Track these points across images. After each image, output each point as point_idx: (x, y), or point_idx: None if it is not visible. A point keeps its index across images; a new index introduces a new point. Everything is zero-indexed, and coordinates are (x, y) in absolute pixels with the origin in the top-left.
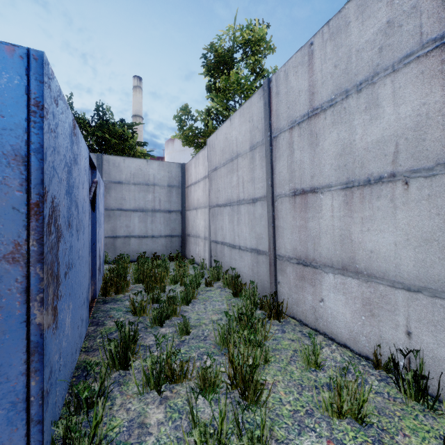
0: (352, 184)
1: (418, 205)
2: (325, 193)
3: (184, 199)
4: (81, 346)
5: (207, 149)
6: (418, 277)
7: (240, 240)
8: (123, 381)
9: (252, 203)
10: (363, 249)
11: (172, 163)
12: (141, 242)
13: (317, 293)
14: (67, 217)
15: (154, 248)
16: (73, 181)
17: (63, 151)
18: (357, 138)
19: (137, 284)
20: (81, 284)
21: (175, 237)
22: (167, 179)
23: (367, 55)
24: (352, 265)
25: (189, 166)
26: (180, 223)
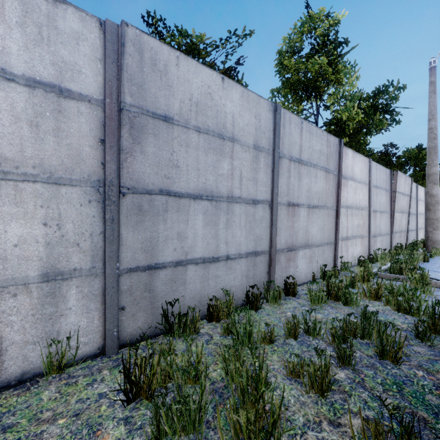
0: (310, 206)
1: (321, 217)
2: (302, 208)
3: None
4: None
5: (125, 45)
6: (320, 241)
7: (230, 248)
8: None
9: (253, 204)
10: (311, 235)
11: None
12: None
13: (296, 264)
14: None
15: None
16: None
17: None
18: (312, 186)
19: None
20: None
21: None
22: None
23: (316, 156)
24: (308, 243)
25: None
26: None
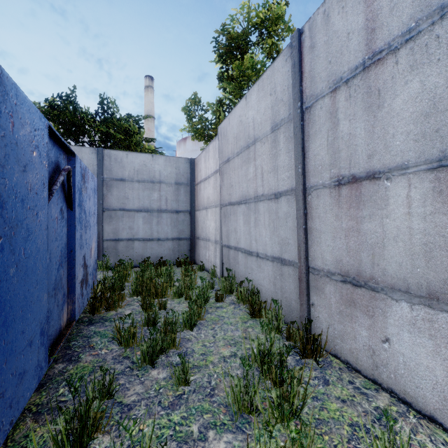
0: None
1: None
2: (395, 179)
3: (193, 198)
4: (15, 418)
5: (218, 138)
6: None
7: (258, 246)
8: None
9: (274, 199)
10: None
11: (180, 158)
12: (146, 245)
13: (377, 327)
14: None
15: (159, 252)
16: None
17: None
18: None
19: (135, 296)
20: (15, 320)
21: (183, 240)
22: (174, 175)
23: None
24: None
25: (198, 161)
26: (189, 225)
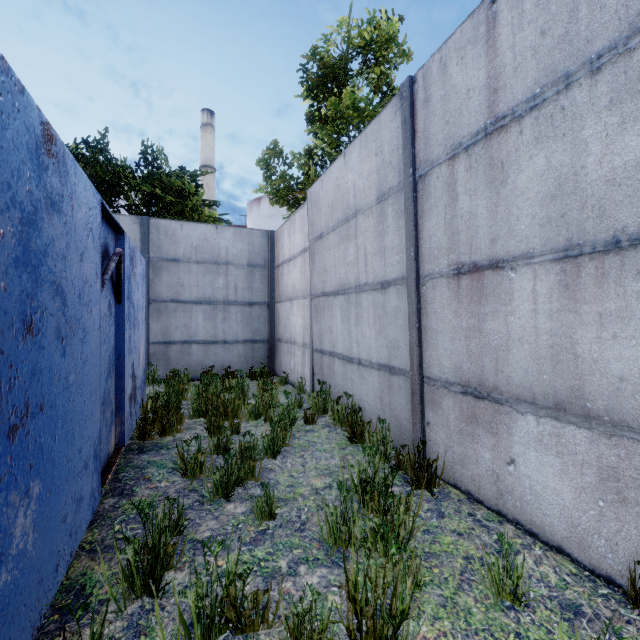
0: (577, 250)
1: None
2: (520, 269)
3: (273, 286)
4: (74, 550)
5: (307, 205)
6: None
7: (360, 350)
8: (146, 624)
9: (380, 289)
10: (603, 373)
11: (255, 231)
12: (207, 350)
13: (502, 447)
14: (21, 312)
15: (226, 360)
16: (45, 242)
17: (2, 174)
18: (589, 161)
19: (197, 417)
20: (74, 436)
21: (259, 343)
22: (246, 254)
23: None
24: (578, 403)
25: (280, 235)
26: (266, 322)
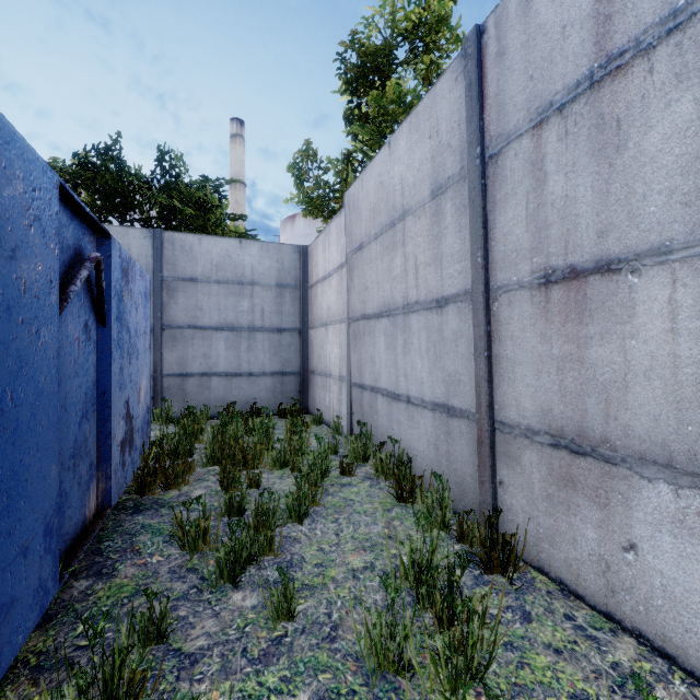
0: None
1: None
2: (648, 271)
3: (305, 309)
4: None
5: (344, 211)
6: None
7: (409, 385)
8: None
9: (435, 308)
10: None
11: (285, 246)
12: (230, 384)
13: (615, 525)
14: None
15: (252, 395)
16: None
17: None
18: None
19: (211, 465)
20: None
21: (289, 375)
22: (275, 273)
23: None
24: None
25: (313, 250)
26: (298, 351)
